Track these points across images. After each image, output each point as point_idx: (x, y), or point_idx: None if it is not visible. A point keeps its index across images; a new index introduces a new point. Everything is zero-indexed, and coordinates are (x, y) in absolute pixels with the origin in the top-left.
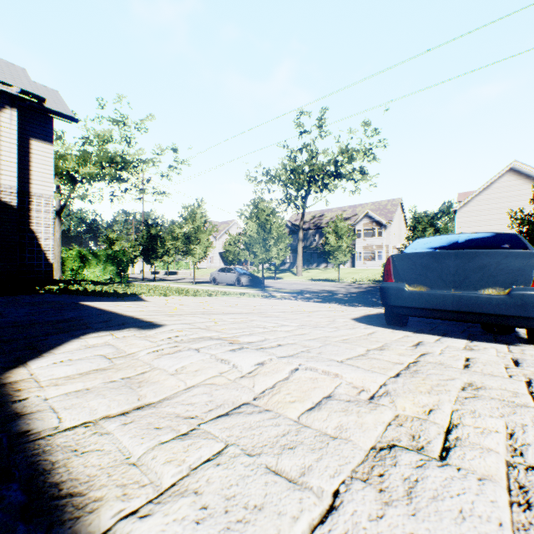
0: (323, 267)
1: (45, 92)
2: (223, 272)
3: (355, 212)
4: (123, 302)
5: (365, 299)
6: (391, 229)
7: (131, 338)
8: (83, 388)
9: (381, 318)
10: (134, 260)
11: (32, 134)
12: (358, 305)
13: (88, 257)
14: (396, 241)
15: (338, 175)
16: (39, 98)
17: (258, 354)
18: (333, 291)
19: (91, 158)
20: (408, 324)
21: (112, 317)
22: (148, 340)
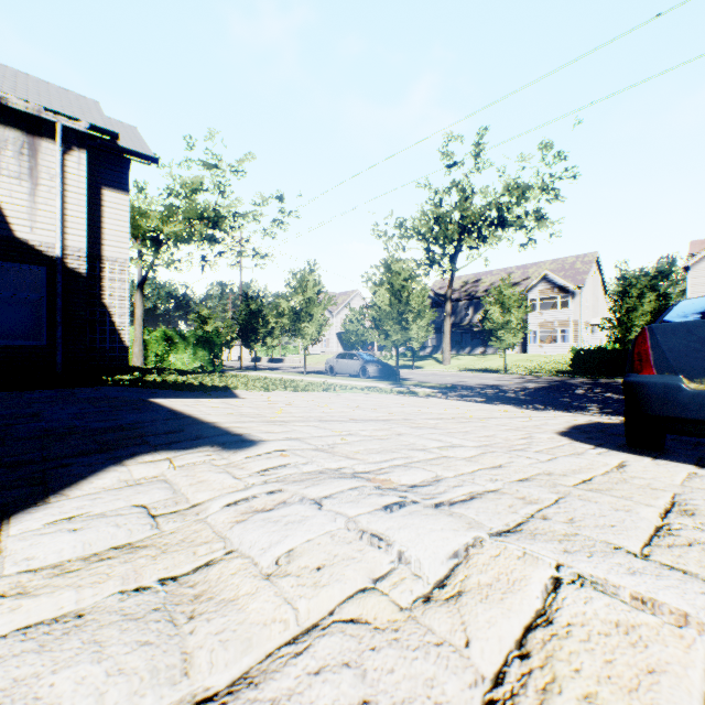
0: (479, 352)
1: (120, 128)
2: (342, 359)
3: (527, 274)
4: (209, 399)
5: (552, 400)
6: (582, 297)
7: (203, 467)
8: (67, 611)
9: (604, 432)
10: (231, 344)
11: (104, 182)
12: (545, 408)
13: (175, 339)
14: (590, 315)
15: (502, 223)
16: (112, 134)
17: (441, 521)
18: (499, 386)
19: (177, 214)
20: (665, 447)
21: (184, 424)
22: (231, 472)
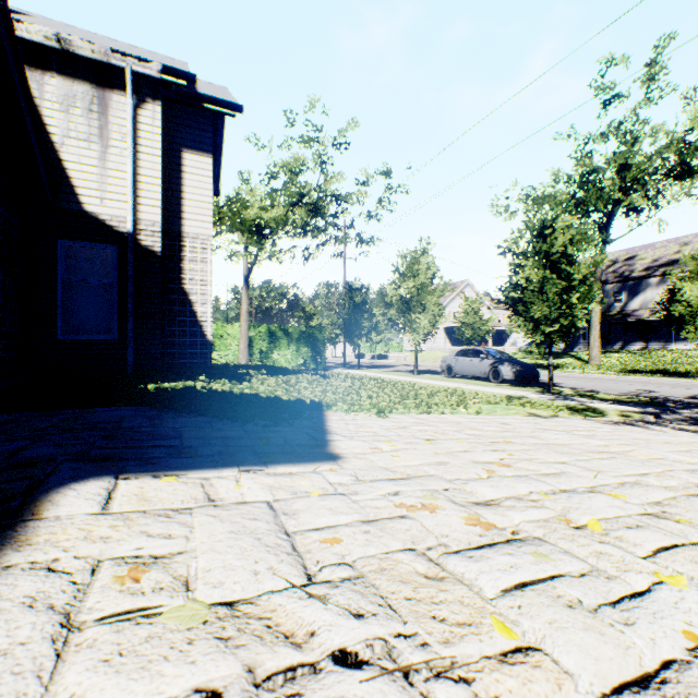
0: (636, 349)
1: (207, 86)
2: (463, 356)
3: None
4: (242, 476)
5: None
6: None
7: None
8: None
9: None
10: (335, 340)
11: (184, 143)
12: None
13: (278, 335)
14: None
15: (686, 170)
16: (187, 75)
17: None
18: None
19: (279, 202)
20: None
21: None
22: None
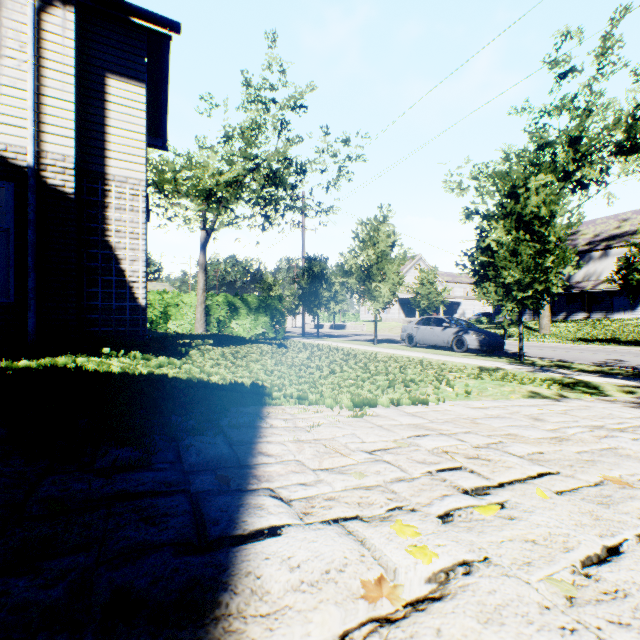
0: (579, 318)
1: None
2: (425, 325)
3: None
4: None
5: None
6: None
7: None
8: None
9: None
10: (295, 311)
11: (108, 67)
12: None
13: (236, 304)
14: None
15: (634, 146)
16: None
17: None
18: None
19: None
20: None
21: None
22: None
